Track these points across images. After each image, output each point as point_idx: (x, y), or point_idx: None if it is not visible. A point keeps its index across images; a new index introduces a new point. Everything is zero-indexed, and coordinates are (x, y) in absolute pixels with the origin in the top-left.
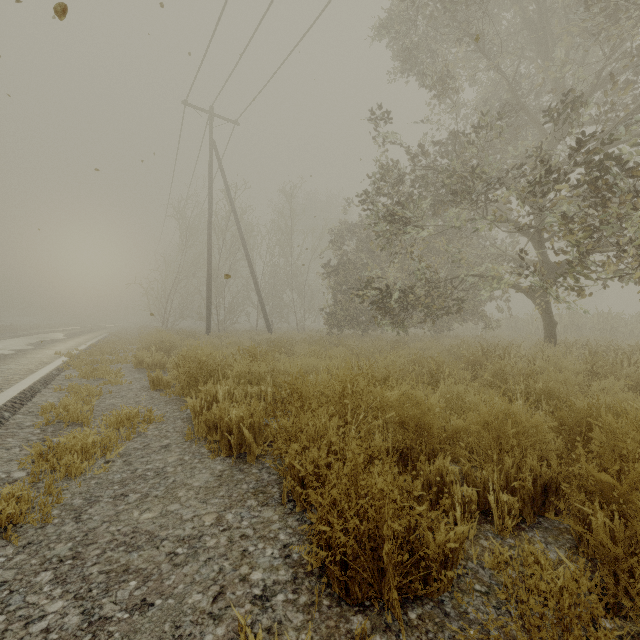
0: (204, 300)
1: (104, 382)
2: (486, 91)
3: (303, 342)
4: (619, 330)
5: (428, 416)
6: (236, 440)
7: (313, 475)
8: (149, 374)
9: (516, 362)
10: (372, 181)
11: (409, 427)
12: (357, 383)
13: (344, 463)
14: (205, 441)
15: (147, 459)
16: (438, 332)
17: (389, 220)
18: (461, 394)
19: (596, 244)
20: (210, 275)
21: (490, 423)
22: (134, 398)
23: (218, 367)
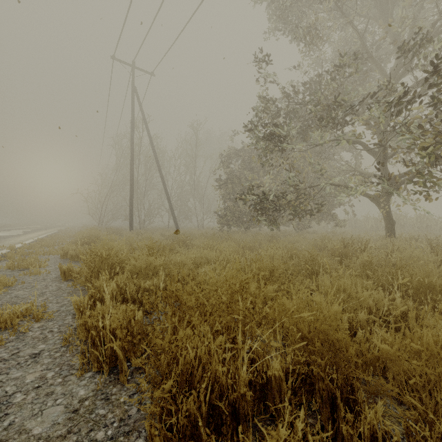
0: (128, 205)
1: (24, 272)
2: (339, 47)
3: (200, 237)
4: (432, 227)
5: (340, 335)
6: (110, 351)
7: (189, 434)
8: (60, 266)
9: (372, 253)
10: (254, 109)
11: (315, 349)
12: (247, 287)
13: (233, 407)
14: (83, 346)
15: (1, 378)
16: (301, 229)
17: (268, 140)
18: (347, 289)
19: (441, 155)
20: (132, 187)
21: (435, 354)
22: (42, 289)
23: (119, 260)
